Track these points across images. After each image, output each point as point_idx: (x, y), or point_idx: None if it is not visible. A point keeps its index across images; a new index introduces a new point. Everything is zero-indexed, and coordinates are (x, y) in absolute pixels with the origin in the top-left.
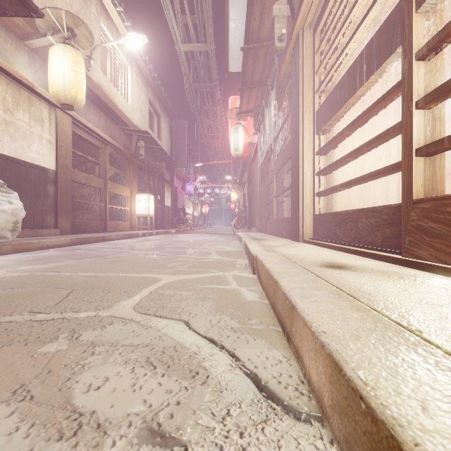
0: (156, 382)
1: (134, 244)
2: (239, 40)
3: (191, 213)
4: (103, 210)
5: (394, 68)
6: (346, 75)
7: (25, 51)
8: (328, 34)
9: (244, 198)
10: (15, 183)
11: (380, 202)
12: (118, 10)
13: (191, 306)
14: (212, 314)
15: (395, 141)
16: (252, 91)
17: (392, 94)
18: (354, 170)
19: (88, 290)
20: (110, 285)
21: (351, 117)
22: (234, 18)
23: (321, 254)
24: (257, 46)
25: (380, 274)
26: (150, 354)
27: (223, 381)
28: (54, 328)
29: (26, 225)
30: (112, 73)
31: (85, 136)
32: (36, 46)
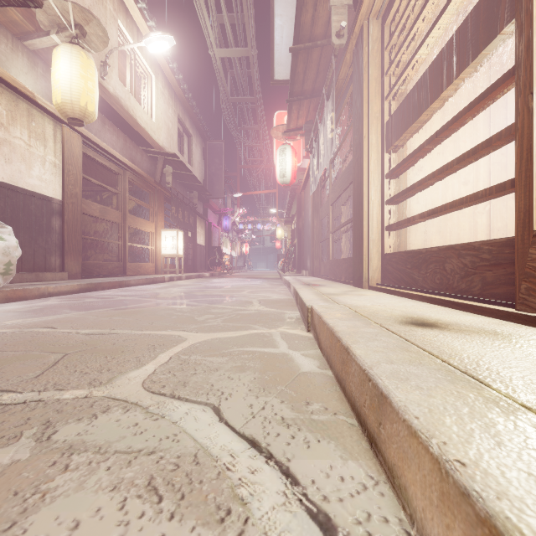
0: (157, 532)
1: (157, 290)
2: (286, 41)
3: (228, 254)
4: (121, 249)
5: (484, 68)
6: (428, 71)
7: (24, 54)
8: (402, 23)
9: (292, 235)
10: (11, 216)
11: (466, 238)
12: (140, 7)
13: (224, 380)
14: (254, 394)
15: (485, 161)
16: (303, 103)
17: (496, 91)
18: (433, 198)
19: (86, 355)
20: (117, 346)
21: (430, 130)
22: (280, 14)
23: (398, 305)
24: (309, 46)
25: (495, 337)
26: (156, 469)
27: (272, 531)
28: (20, 419)
29: (25, 267)
30: (132, 83)
31: (99, 159)
32: (37, 48)
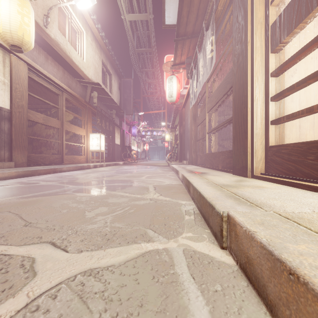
0: None
1: (79, 175)
2: None
3: (135, 150)
4: (60, 146)
5: None
6: None
7: None
8: None
9: (175, 138)
10: None
11: None
12: None
13: None
14: None
15: None
16: (185, 43)
17: None
18: (308, 97)
19: None
20: None
21: (305, 37)
22: None
23: None
24: None
25: None
26: None
27: None
28: None
29: None
30: (69, 35)
31: (43, 83)
32: None
